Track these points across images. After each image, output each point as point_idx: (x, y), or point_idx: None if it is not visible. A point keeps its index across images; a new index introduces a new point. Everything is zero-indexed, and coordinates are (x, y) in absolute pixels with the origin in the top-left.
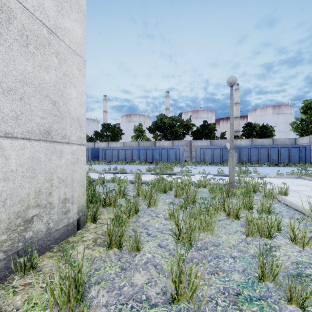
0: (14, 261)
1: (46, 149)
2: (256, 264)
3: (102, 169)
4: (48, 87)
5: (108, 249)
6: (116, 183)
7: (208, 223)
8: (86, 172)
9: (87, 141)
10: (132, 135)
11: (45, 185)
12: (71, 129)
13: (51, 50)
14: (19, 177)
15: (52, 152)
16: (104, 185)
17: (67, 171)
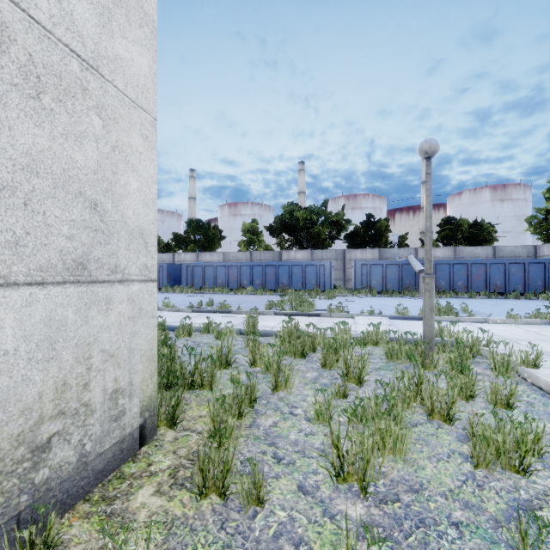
0: (11, 534)
1: (78, 299)
2: (506, 544)
3: (186, 303)
4: (82, 175)
5: (200, 498)
6: (212, 334)
7: (395, 436)
8: (159, 310)
9: (161, 250)
10: (240, 239)
11: (76, 370)
12: (129, 253)
13: (89, 103)
14: (21, 363)
15: (91, 303)
16: (191, 349)
17: (120, 336)
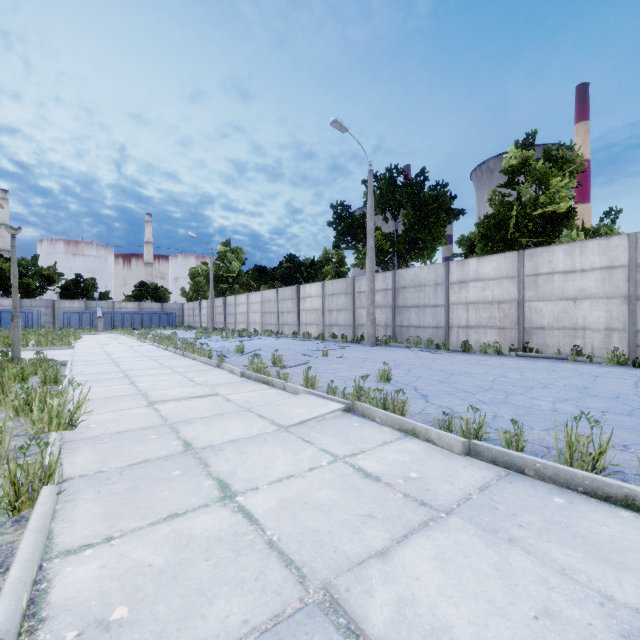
0: None
1: None
2: None
3: None
4: None
5: None
6: None
7: None
8: None
9: None
10: None
11: None
12: None
13: None
14: None
15: None
16: None
17: None
